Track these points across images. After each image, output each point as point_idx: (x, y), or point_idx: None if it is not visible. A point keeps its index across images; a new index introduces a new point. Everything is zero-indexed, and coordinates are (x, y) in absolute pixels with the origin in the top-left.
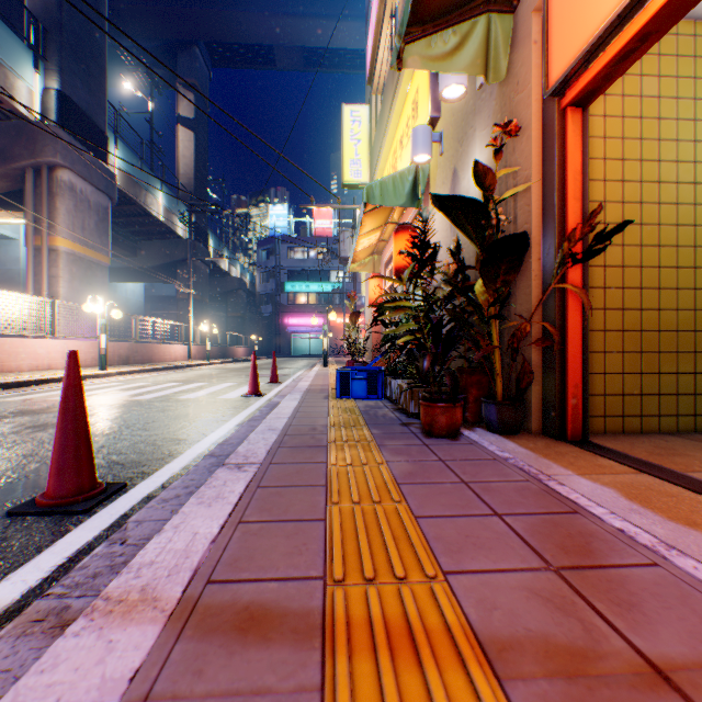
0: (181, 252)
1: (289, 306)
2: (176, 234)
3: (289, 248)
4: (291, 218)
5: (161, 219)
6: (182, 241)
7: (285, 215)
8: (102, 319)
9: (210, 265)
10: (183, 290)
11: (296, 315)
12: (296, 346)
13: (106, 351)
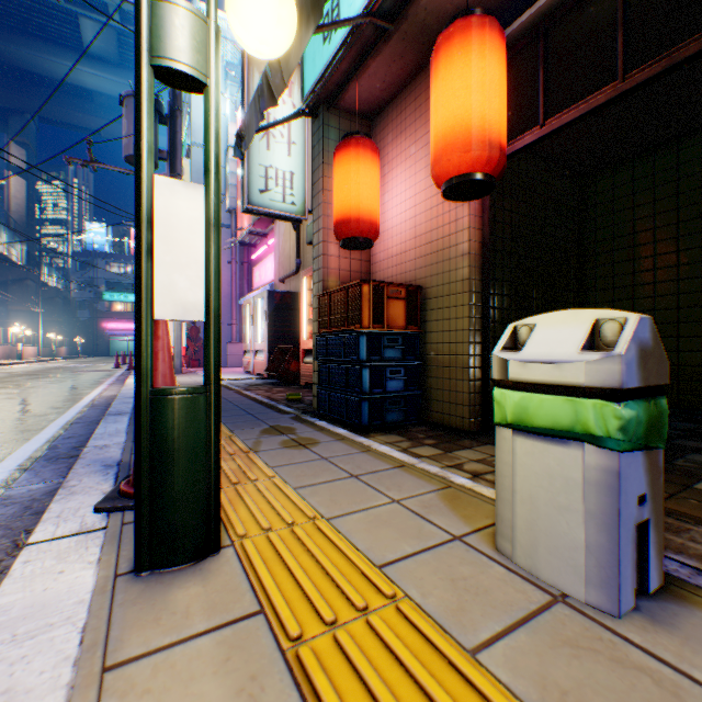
0: (15, 274)
1: (108, 312)
2: (11, 260)
3: (108, 262)
4: (110, 237)
5: (6, 254)
6: (17, 265)
7: (104, 233)
8: (21, 335)
9: (38, 283)
10: (37, 310)
11: (115, 320)
12: (115, 346)
13: (23, 351)
